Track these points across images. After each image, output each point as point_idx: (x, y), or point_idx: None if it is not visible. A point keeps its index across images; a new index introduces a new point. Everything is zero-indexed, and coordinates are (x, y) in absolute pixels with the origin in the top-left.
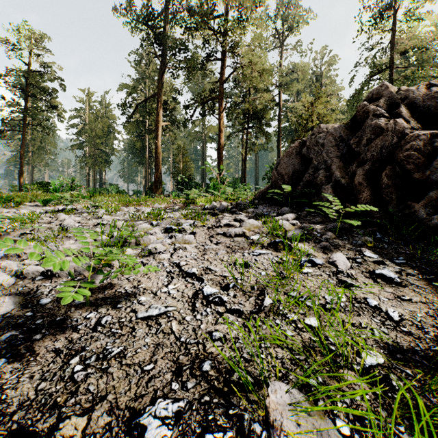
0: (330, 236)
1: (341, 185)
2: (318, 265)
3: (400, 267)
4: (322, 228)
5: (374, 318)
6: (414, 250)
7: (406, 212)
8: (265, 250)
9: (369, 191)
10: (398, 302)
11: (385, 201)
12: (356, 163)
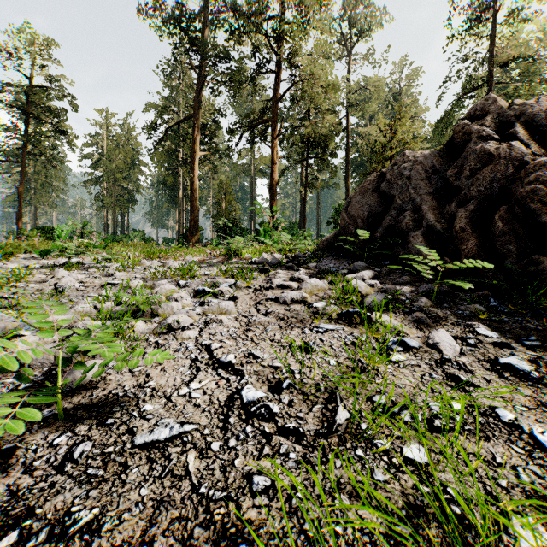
0: (424, 303)
1: (435, 232)
2: (413, 350)
3: (533, 352)
4: (412, 292)
5: (513, 445)
6: (546, 325)
7: (531, 269)
8: (335, 324)
9: (476, 241)
10: (544, 414)
11: (500, 254)
12: (456, 202)
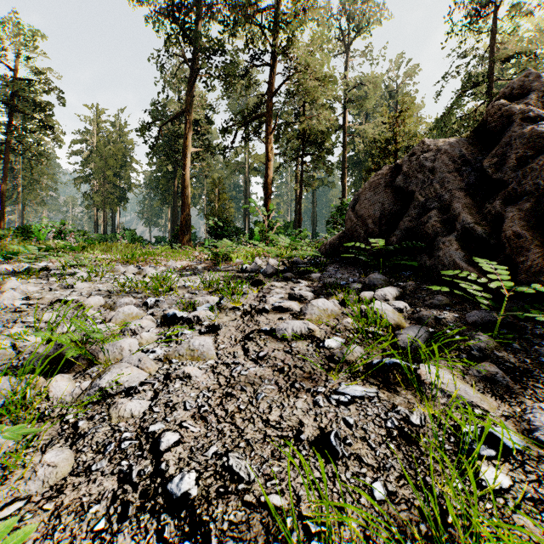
0: (485, 343)
1: (475, 237)
2: (515, 455)
3: None
4: (457, 320)
5: None
6: None
7: None
8: (363, 384)
9: (539, 250)
10: None
11: None
12: (499, 199)
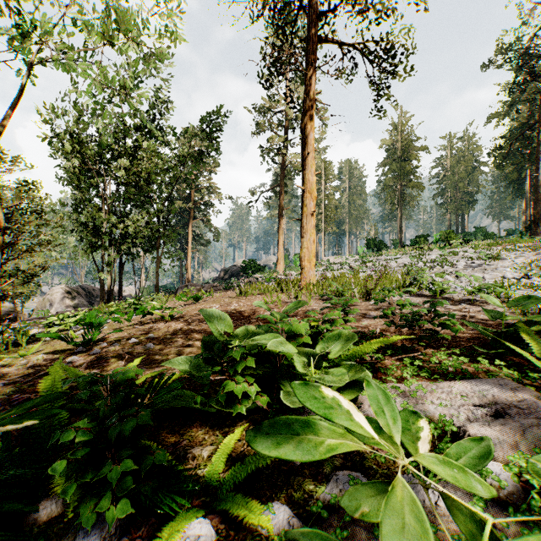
0: None
1: None
2: None
3: None
4: None
5: None
6: None
7: None
8: None
9: None
10: None
11: None
12: None
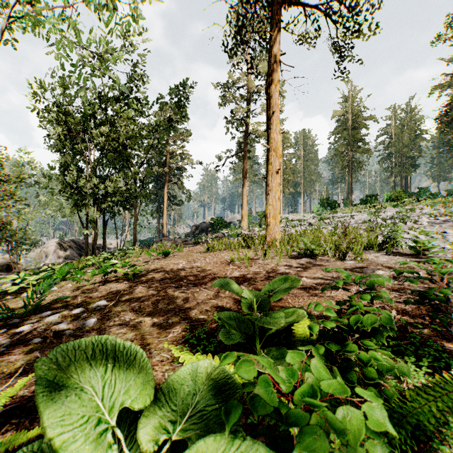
0: None
1: None
2: None
3: None
4: None
5: None
6: None
7: None
8: None
9: None
10: None
11: None
12: None
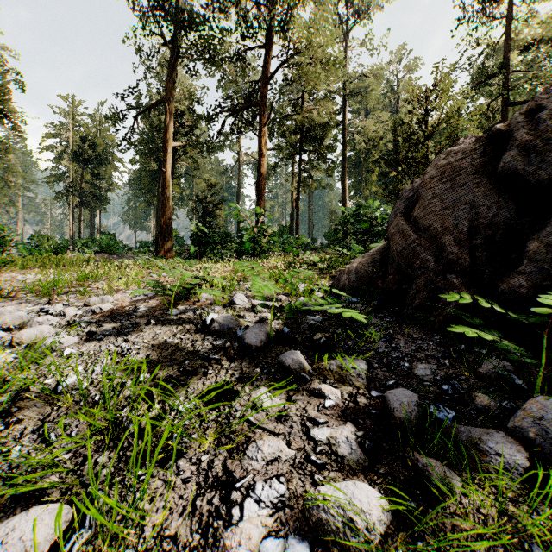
0: None
1: None
2: None
3: None
4: None
5: None
6: None
7: None
8: None
9: None
10: None
11: None
12: None
